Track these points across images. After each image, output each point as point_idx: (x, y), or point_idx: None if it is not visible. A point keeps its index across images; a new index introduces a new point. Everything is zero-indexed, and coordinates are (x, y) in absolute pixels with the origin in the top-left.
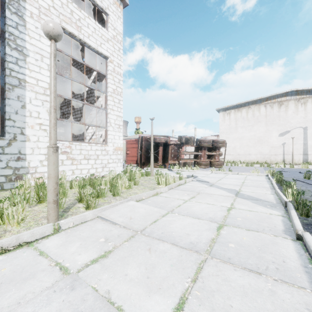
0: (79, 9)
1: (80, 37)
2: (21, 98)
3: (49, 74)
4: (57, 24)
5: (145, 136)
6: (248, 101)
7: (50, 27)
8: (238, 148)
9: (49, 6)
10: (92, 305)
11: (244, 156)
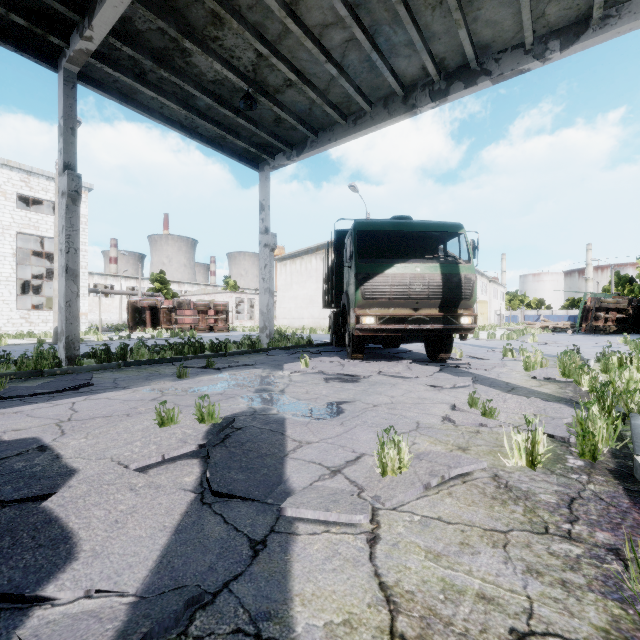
0: (37, 214)
1: (39, 234)
2: None
3: (11, 267)
4: None
5: (130, 301)
6: (298, 251)
7: None
8: (293, 310)
9: (11, 222)
10: None
11: (299, 321)
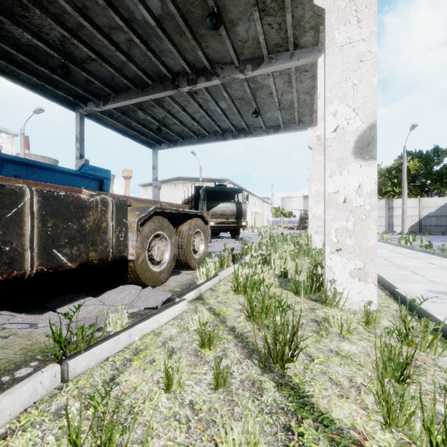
0: None
1: None
2: None
3: None
4: None
5: None
6: None
7: None
8: None
9: None
10: None
11: None
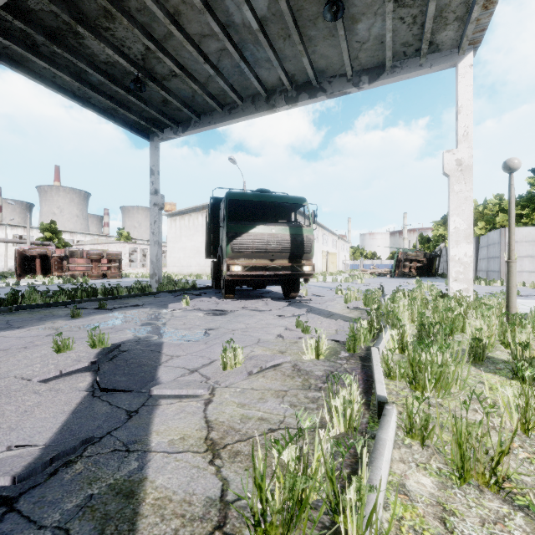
0: None
1: None
2: None
3: None
4: None
5: (18, 249)
6: (187, 208)
7: None
8: (182, 259)
9: None
10: None
11: (187, 268)
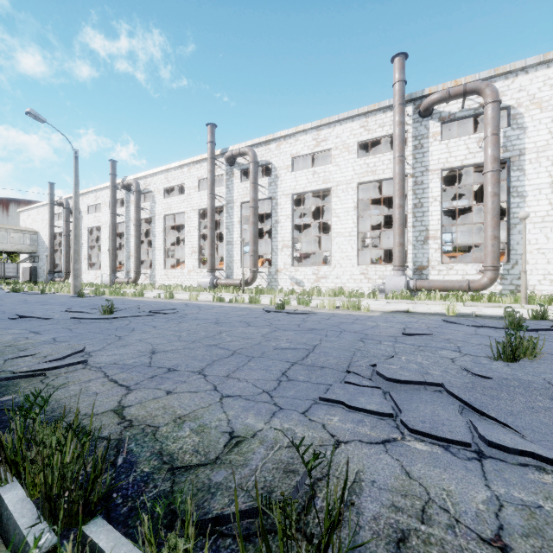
0: None
1: None
2: (521, 231)
3: (547, 202)
4: (525, 213)
5: None
6: None
7: (521, 216)
8: None
9: (548, 140)
10: (516, 311)
11: None
